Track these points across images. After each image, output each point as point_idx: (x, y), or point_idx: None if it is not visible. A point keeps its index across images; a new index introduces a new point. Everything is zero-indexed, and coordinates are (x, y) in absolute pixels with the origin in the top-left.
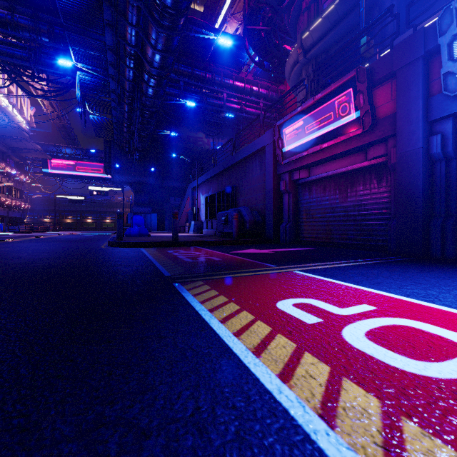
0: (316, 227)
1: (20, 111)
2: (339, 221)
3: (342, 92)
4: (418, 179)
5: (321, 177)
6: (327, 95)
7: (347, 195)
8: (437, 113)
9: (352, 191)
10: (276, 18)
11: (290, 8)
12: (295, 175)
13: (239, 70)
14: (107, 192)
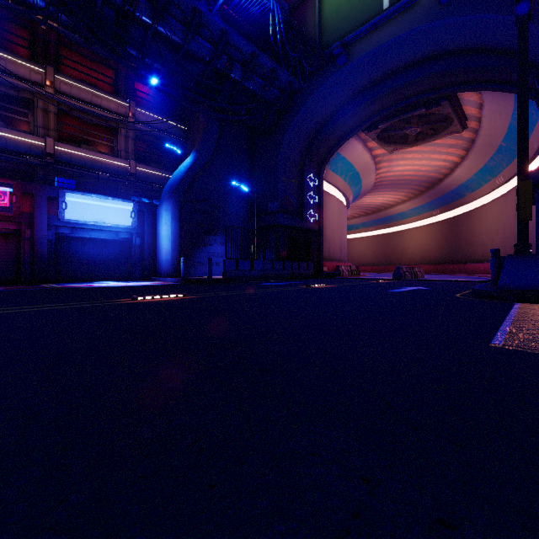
0: None
1: None
2: None
3: None
4: (46, 249)
5: None
6: None
7: None
8: (51, 223)
9: None
10: None
11: None
12: None
13: None
14: None
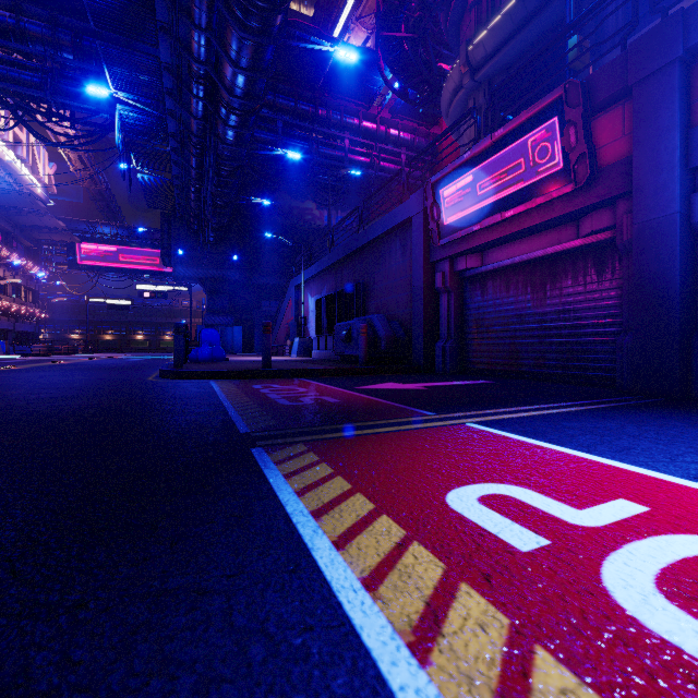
0: (494, 347)
1: (33, 168)
2: (532, 337)
3: (539, 124)
4: (673, 266)
5: (502, 266)
6: (514, 130)
7: (545, 294)
8: None
9: (554, 287)
10: (427, 19)
11: (449, 3)
12: (460, 263)
13: (369, 103)
14: (166, 293)
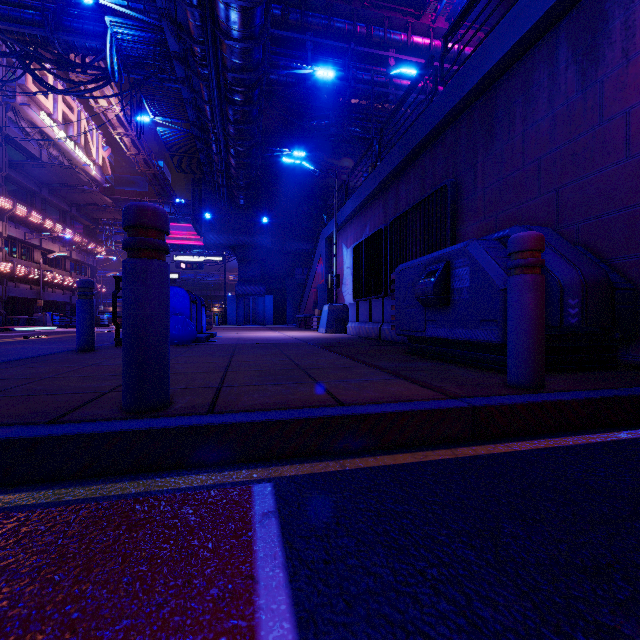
0: None
1: (86, 150)
2: None
3: None
4: None
5: None
6: None
7: None
8: None
9: None
10: None
11: None
12: None
13: (420, 9)
14: (201, 264)
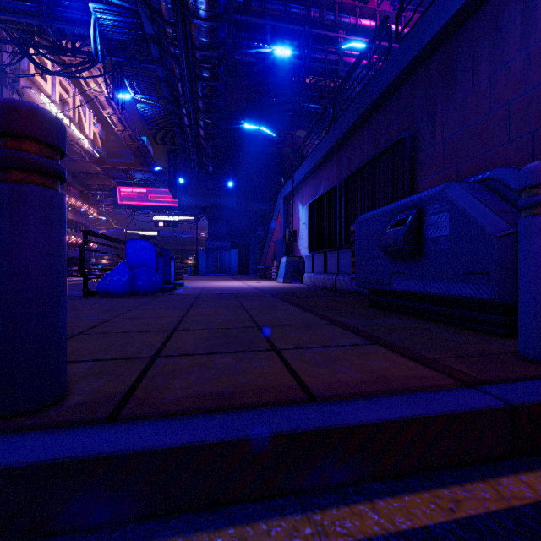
0: None
1: (80, 127)
2: None
3: None
4: None
5: None
6: None
7: None
8: None
9: None
10: None
11: None
12: None
13: None
14: (176, 222)
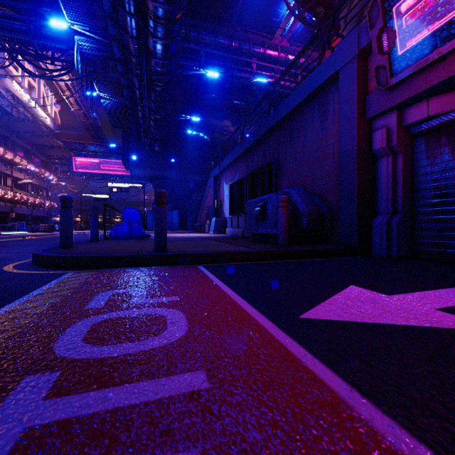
0: None
1: (44, 107)
2: None
3: None
4: None
5: None
6: None
7: None
8: None
9: None
10: None
11: None
12: (415, 112)
13: (272, 34)
14: (127, 188)
